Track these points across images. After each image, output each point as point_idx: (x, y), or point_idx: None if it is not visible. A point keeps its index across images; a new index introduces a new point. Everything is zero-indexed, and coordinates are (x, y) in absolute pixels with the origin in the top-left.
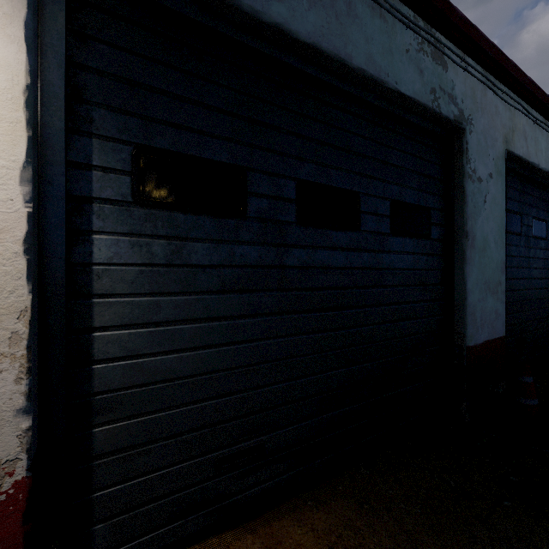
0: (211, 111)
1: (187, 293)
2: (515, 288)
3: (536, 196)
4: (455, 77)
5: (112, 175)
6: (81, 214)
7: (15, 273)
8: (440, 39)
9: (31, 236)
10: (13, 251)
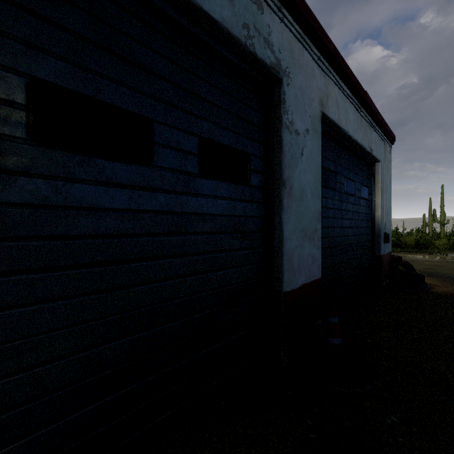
0: None
1: None
2: (331, 235)
3: (347, 159)
4: (271, 24)
5: None
6: None
7: None
8: None
9: None
10: None
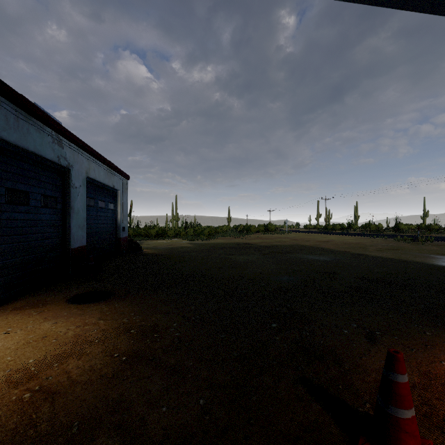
0: None
1: None
2: (92, 228)
3: (101, 191)
4: (67, 151)
5: None
6: None
7: None
8: (61, 137)
9: None
10: None
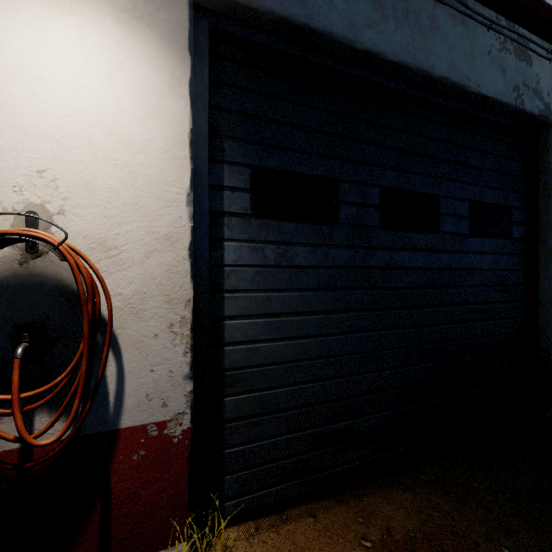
0: (309, 133)
1: (291, 290)
2: None
3: None
4: (540, 71)
5: (237, 193)
6: (216, 225)
7: (183, 272)
8: (524, 34)
9: (192, 244)
10: (182, 256)
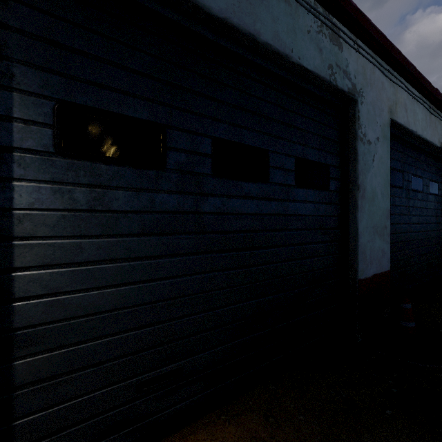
0: (132, 74)
1: (109, 236)
2: (398, 231)
3: (414, 157)
4: (348, 57)
5: (34, 127)
6: (1, 162)
7: None
8: (336, 24)
9: None
10: None
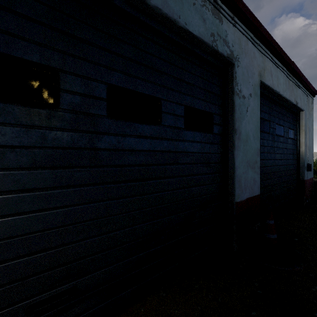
0: (21, 18)
1: None
2: (266, 165)
3: (278, 111)
4: (227, 29)
5: None
6: None
7: None
8: (217, 1)
9: None
10: None
